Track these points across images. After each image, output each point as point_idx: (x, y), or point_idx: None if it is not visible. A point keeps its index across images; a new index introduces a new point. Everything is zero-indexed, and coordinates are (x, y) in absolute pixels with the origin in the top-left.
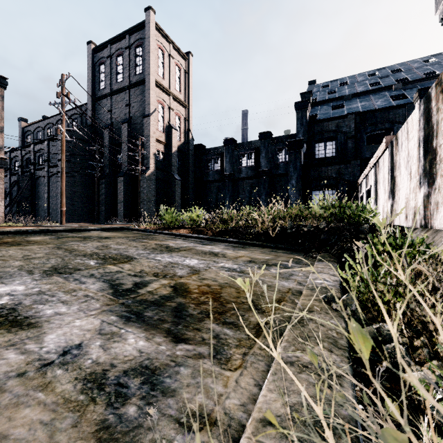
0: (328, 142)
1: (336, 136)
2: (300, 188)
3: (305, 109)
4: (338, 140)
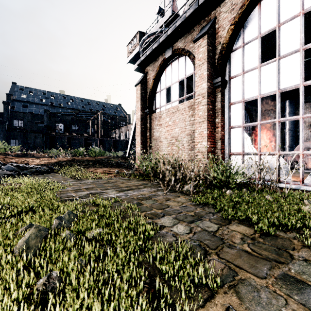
0: (20, 120)
1: (23, 119)
2: (5, 138)
3: (8, 105)
4: (24, 121)
